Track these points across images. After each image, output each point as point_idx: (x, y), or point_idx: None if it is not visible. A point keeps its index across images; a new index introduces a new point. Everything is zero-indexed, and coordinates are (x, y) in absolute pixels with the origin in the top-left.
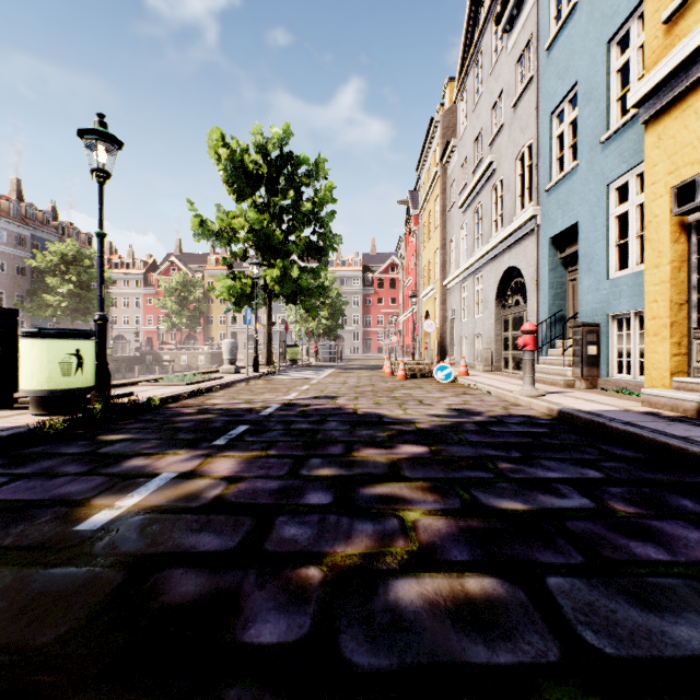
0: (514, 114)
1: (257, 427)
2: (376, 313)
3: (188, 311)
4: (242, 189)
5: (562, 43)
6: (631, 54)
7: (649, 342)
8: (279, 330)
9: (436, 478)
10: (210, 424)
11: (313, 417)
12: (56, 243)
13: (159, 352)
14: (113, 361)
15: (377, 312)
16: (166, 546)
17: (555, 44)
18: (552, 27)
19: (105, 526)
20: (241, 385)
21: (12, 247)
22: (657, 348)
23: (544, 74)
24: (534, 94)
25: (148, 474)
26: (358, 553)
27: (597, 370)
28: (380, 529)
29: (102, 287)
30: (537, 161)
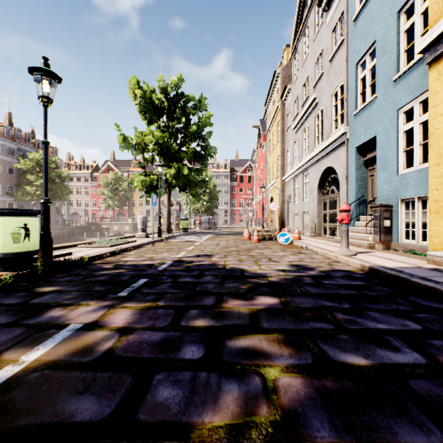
0: (331, 65)
1: (153, 280)
2: (239, 198)
3: (118, 196)
4: (151, 117)
5: (365, 15)
6: (415, 18)
7: (431, 218)
8: (175, 209)
9: (289, 330)
10: (120, 278)
11: (194, 271)
12: (33, 153)
13: (99, 223)
14: (70, 229)
15: (239, 197)
16: (46, 413)
17: (359, 16)
18: (358, 5)
19: (0, 386)
20: (148, 246)
21: (5, 156)
22: (438, 222)
23: (351, 37)
24: (344, 51)
25: (59, 325)
26: (224, 425)
27: (390, 236)
28: (244, 391)
29: (46, 179)
30: (347, 96)
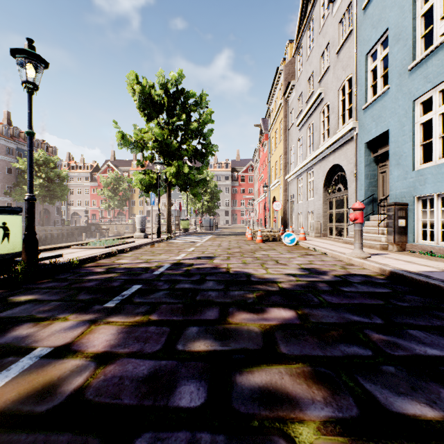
0: (337, 58)
1: (148, 286)
2: (240, 198)
3: (118, 197)
4: (150, 113)
5: (376, 2)
6: (434, 0)
7: None
8: (175, 209)
9: (315, 357)
10: (110, 284)
11: (194, 276)
12: None
13: (99, 223)
14: (69, 229)
15: (241, 197)
16: None
17: (369, 4)
18: None
19: None
20: (146, 247)
21: (4, 155)
22: None
23: (361, 27)
24: (353, 42)
25: (22, 349)
26: None
27: (405, 237)
28: None
29: (31, 173)
30: (356, 89)
